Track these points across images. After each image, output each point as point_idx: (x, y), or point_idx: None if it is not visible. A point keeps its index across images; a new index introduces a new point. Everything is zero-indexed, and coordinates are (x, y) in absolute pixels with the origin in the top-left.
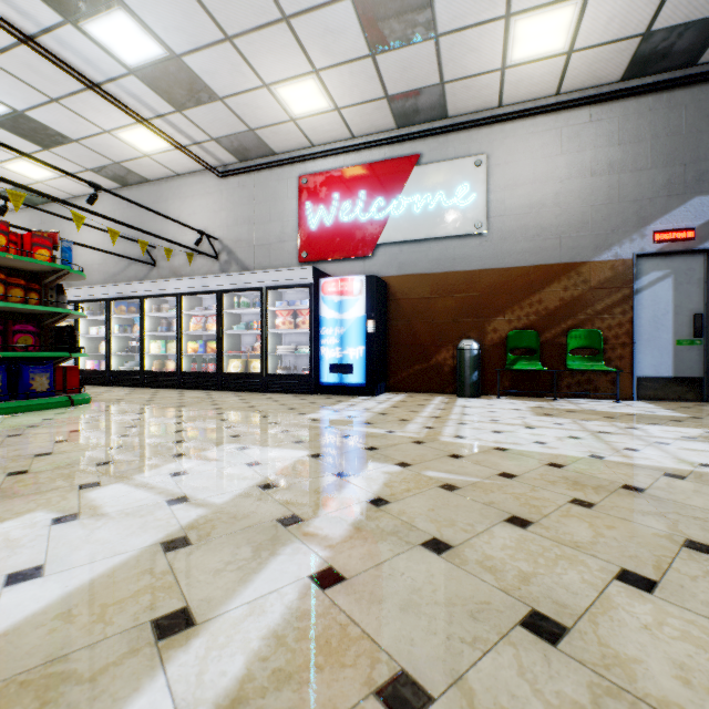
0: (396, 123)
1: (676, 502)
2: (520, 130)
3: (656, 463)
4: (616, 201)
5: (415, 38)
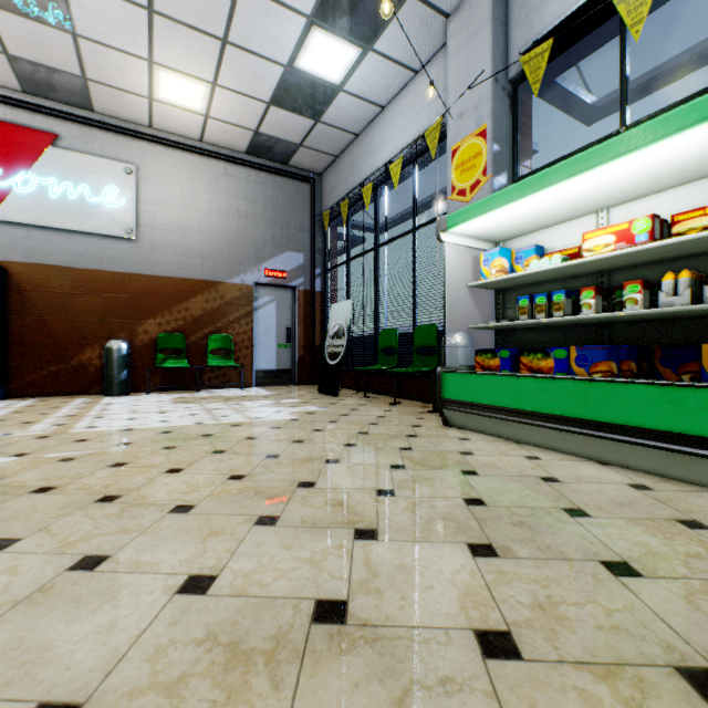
0: (22, 86)
1: (225, 437)
2: (170, 157)
3: (233, 421)
4: (243, 240)
5: (48, 20)
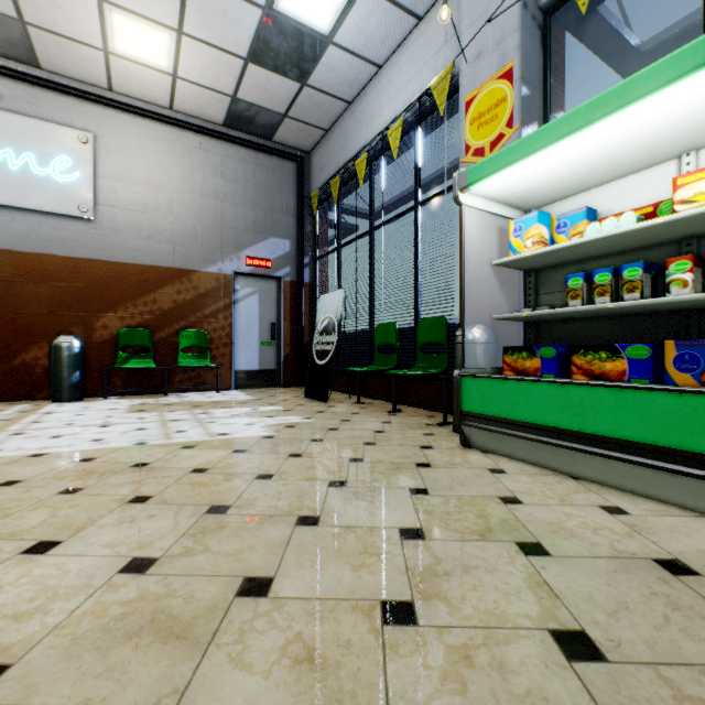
0: None
1: (164, 468)
2: (134, 125)
3: (187, 439)
4: (221, 224)
5: None
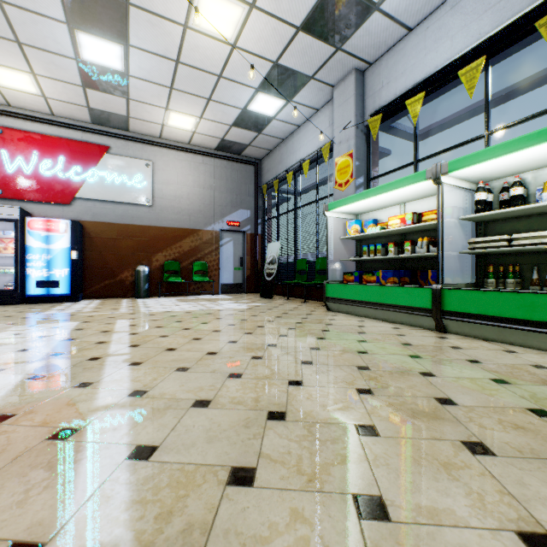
0: (92, 121)
1: (218, 314)
2: (171, 155)
3: (218, 309)
4: (213, 203)
5: (116, 93)
